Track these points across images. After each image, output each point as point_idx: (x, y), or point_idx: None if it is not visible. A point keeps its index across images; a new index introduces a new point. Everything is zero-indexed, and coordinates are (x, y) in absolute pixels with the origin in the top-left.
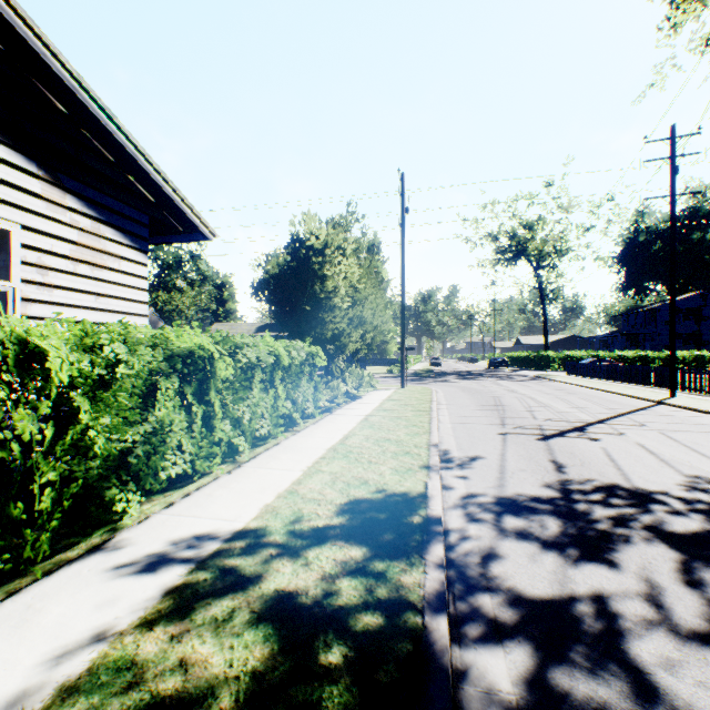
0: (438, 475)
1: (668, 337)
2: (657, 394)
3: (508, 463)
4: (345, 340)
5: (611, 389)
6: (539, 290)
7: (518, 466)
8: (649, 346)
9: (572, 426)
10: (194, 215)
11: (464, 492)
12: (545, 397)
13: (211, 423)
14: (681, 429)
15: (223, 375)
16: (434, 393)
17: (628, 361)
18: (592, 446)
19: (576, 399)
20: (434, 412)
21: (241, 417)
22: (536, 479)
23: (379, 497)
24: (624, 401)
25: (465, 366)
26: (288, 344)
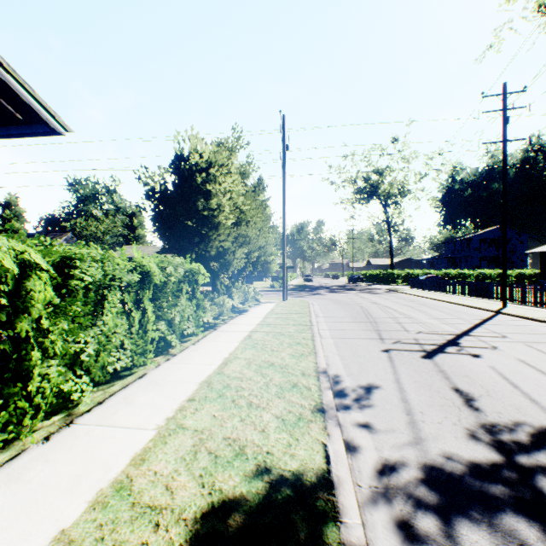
0: (339, 428)
1: (477, 260)
2: (490, 304)
3: (409, 394)
4: (230, 257)
5: (452, 301)
6: (387, 222)
7: (423, 400)
8: (464, 266)
9: (445, 339)
10: (30, 96)
11: (376, 457)
12: (404, 308)
13: (24, 366)
14: (541, 341)
15: (43, 299)
16: (311, 305)
17: (451, 277)
18: (481, 365)
19: (430, 310)
20: (315, 326)
21: (83, 351)
22: (455, 424)
23: (260, 493)
24: (468, 311)
25: (330, 281)
26: (163, 260)
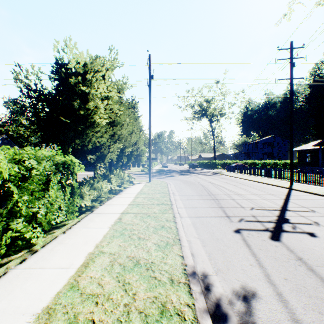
0: None
1: (261, 154)
2: (281, 183)
3: (297, 310)
4: (105, 151)
5: (257, 180)
6: (212, 132)
7: (319, 323)
8: (254, 158)
9: (275, 215)
10: None
11: None
12: (230, 186)
13: None
14: None
15: None
16: (169, 185)
17: (248, 164)
18: None
19: (248, 188)
20: (174, 205)
21: None
22: None
23: None
24: (271, 188)
25: (178, 167)
26: (22, 151)
